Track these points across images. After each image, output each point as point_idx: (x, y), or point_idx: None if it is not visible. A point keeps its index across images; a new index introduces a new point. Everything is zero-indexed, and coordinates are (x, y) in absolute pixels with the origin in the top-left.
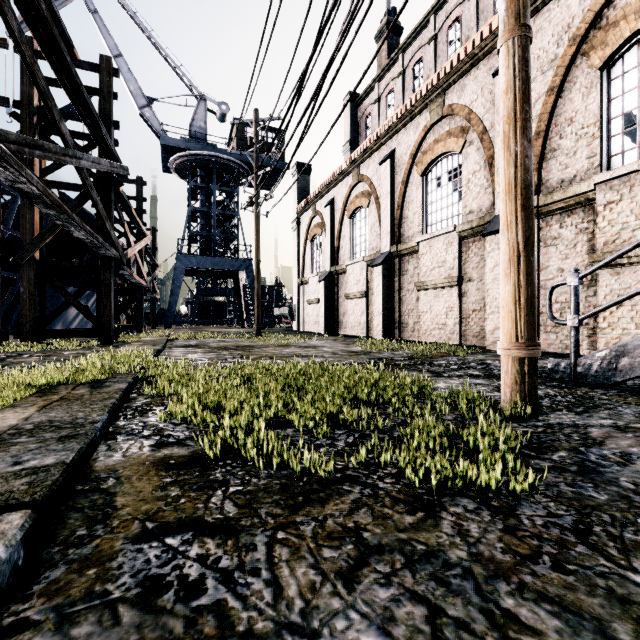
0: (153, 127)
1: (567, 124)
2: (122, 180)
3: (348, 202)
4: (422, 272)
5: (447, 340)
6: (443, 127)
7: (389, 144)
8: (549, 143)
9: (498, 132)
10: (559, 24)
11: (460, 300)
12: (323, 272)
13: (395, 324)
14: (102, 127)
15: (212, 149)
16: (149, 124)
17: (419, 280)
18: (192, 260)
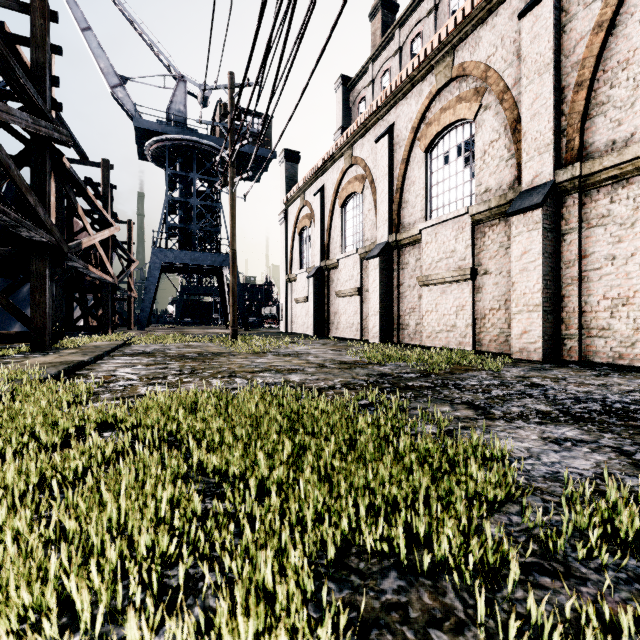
0: (126, 109)
1: (621, 68)
2: (85, 163)
3: (340, 189)
4: (426, 264)
5: (457, 345)
6: (452, 92)
7: (386, 118)
8: (595, 95)
9: (525, 87)
10: None
11: (473, 297)
12: (312, 267)
13: (393, 325)
14: (15, 67)
15: (192, 134)
16: (122, 106)
17: (422, 274)
18: (169, 255)
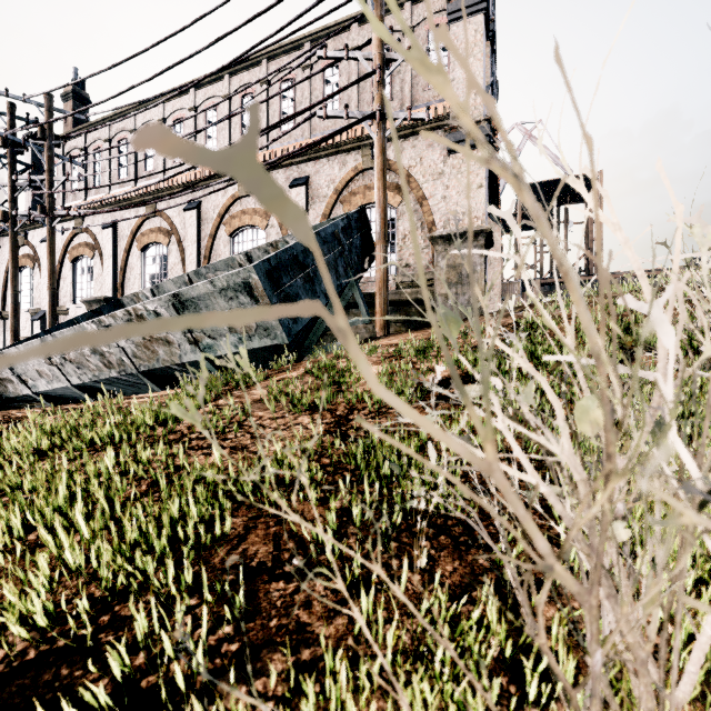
0: None
1: (132, 269)
2: None
3: None
4: None
5: None
6: (84, 238)
7: None
8: (127, 275)
9: (105, 260)
10: (129, 221)
11: None
12: None
13: None
14: None
15: None
16: None
17: None
18: None
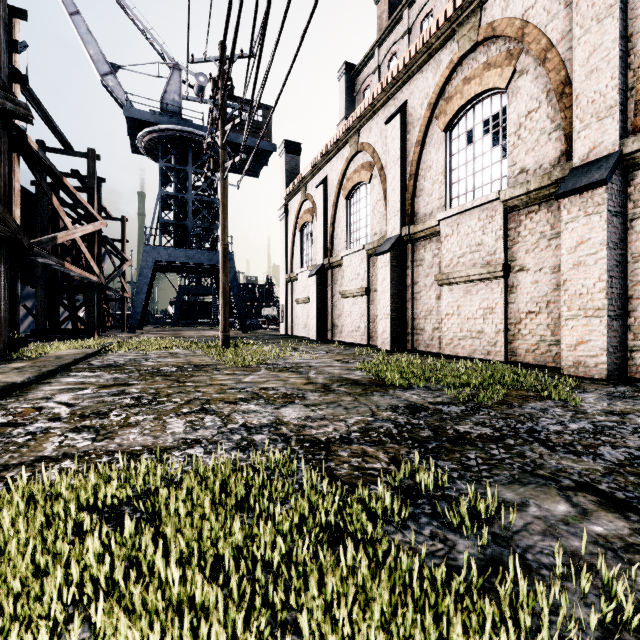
0: (117, 98)
1: None
2: (69, 153)
3: (344, 179)
4: (446, 260)
5: (485, 354)
6: (477, 58)
7: (398, 97)
8: None
9: (579, 38)
10: None
11: (506, 298)
12: (314, 266)
13: (406, 330)
14: None
15: (186, 124)
16: (113, 95)
17: (441, 271)
18: (162, 252)
